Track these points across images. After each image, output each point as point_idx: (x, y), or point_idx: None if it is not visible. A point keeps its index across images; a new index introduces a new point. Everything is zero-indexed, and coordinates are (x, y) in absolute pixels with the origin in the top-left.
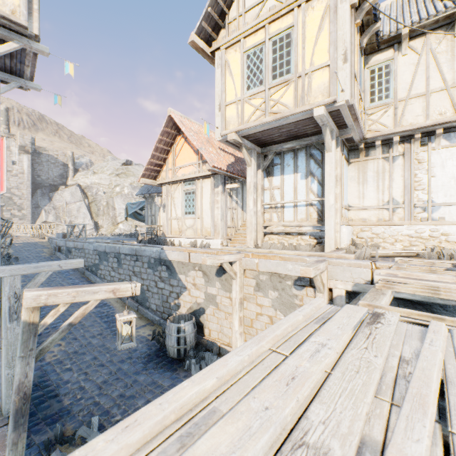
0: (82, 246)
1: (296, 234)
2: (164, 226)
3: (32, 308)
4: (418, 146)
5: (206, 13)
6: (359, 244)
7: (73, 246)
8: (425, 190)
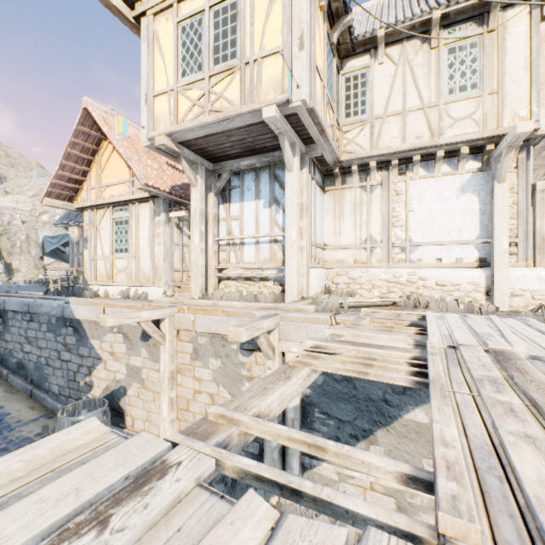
0: None
1: (257, 280)
2: (87, 269)
3: None
4: (396, 174)
5: None
6: (334, 291)
7: None
8: (404, 227)
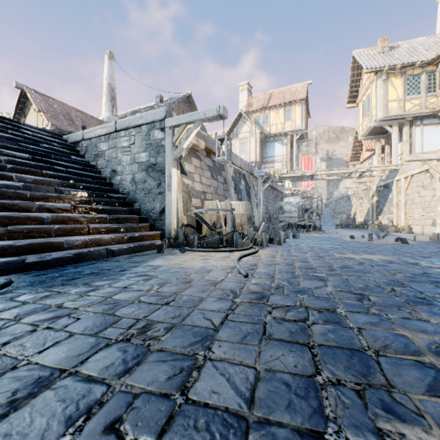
0: (330, 201)
1: None
2: None
3: (292, 190)
4: None
5: (348, 96)
6: None
7: (328, 202)
8: None
